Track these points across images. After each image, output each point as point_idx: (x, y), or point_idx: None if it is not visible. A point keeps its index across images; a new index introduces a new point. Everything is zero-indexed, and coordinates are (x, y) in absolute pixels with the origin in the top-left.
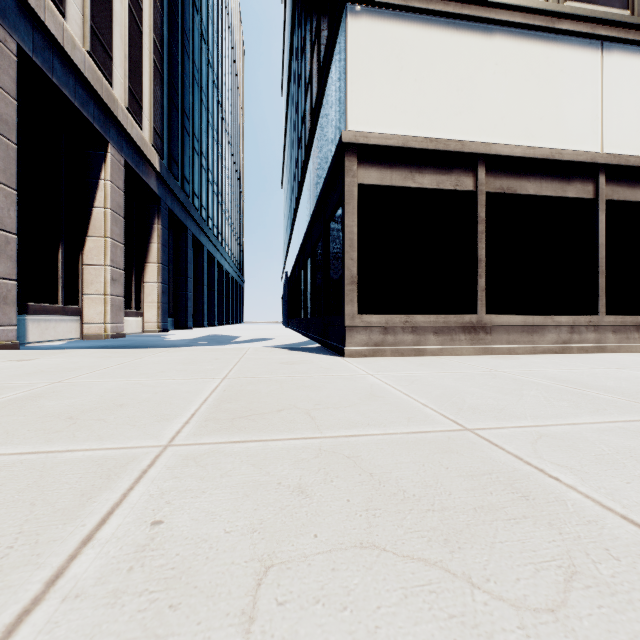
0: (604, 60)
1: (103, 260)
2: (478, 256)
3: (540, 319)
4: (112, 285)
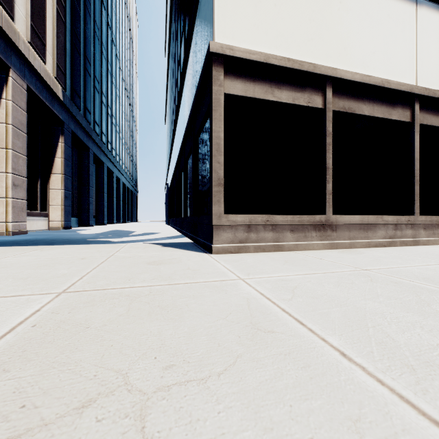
0: (418, 12)
1: (4, 168)
2: (326, 164)
3: (373, 218)
4: (14, 189)
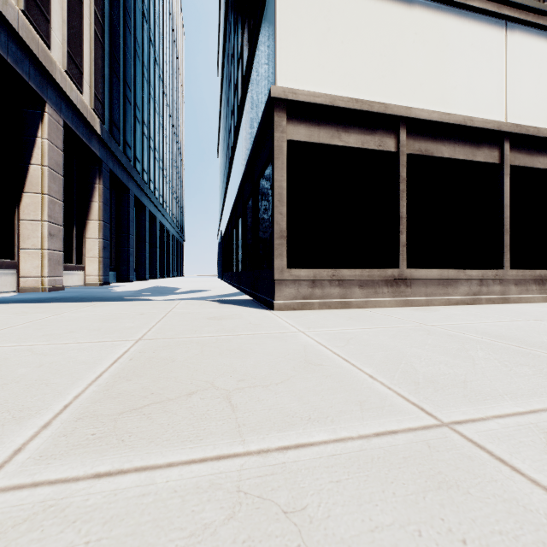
0: (508, 38)
1: (40, 216)
2: (399, 213)
3: (454, 273)
4: (50, 240)
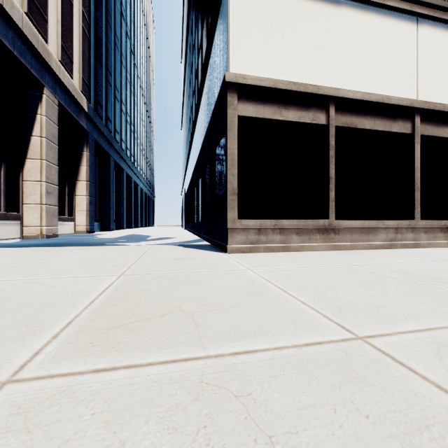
0: (418, 31)
1: (39, 177)
2: (329, 174)
3: (374, 223)
4: (47, 197)
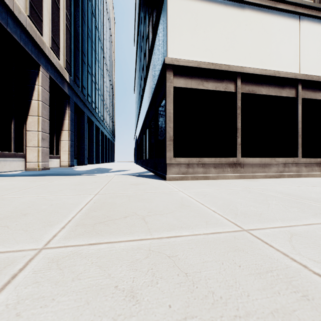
0: (300, 25)
1: (37, 128)
2: (237, 126)
3: (268, 160)
4: (42, 142)
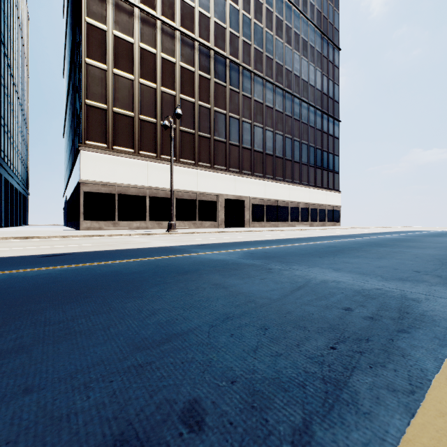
0: (148, 166)
1: None
2: (116, 208)
3: (132, 222)
4: None
